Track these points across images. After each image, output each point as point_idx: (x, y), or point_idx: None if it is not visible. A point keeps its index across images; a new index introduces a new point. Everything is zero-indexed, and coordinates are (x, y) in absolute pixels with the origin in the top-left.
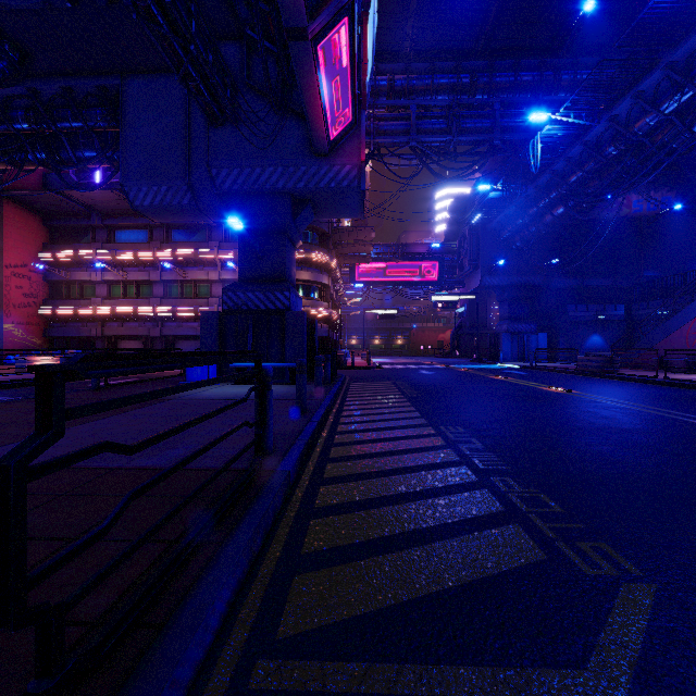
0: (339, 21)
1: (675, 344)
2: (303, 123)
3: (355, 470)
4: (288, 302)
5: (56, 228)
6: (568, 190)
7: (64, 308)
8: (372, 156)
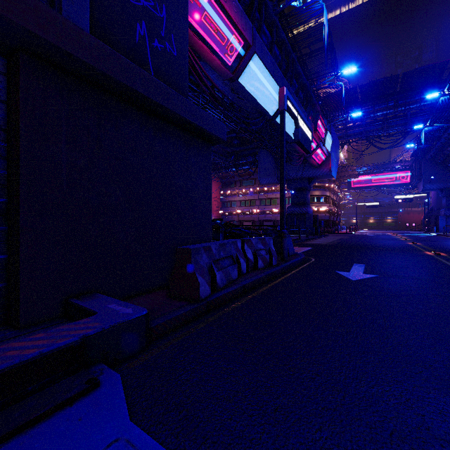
0: (317, 150)
1: None
2: None
3: (313, 241)
4: (307, 211)
5: (223, 183)
6: None
7: (227, 211)
8: (346, 143)
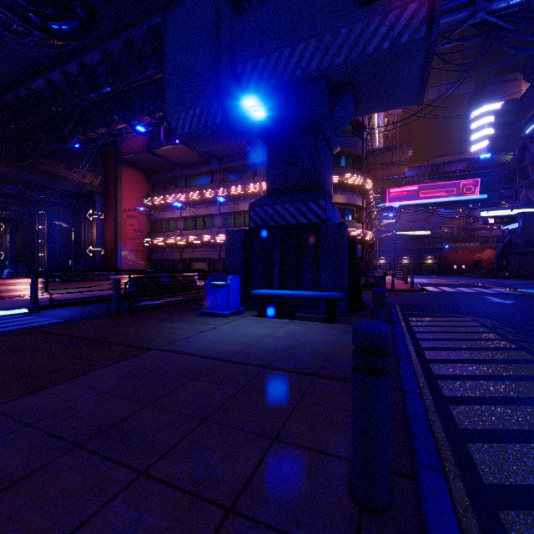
0: None
1: None
2: None
3: None
4: (324, 213)
5: (154, 182)
6: None
7: (158, 239)
8: None
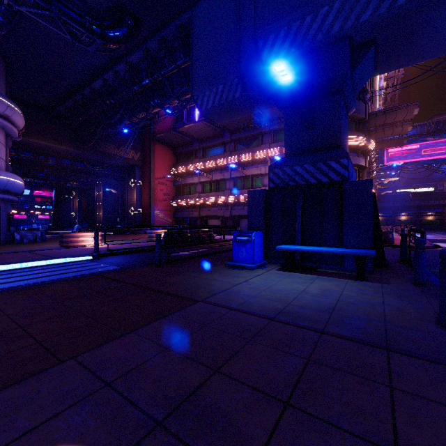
0: None
1: None
2: None
3: None
4: (346, 171)
5: (178, 154)
6: None
7: (181, 200)
8: None
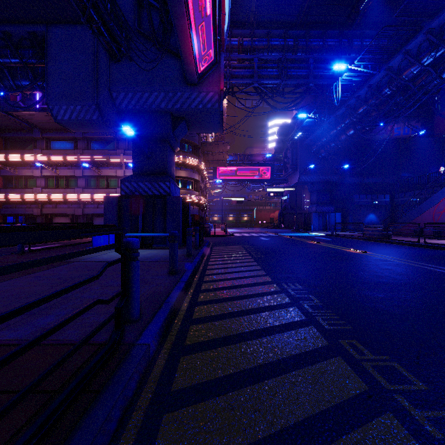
0: None
1: (426, 219)
2: (179, 61)
3: (214, 333)
4: (169, 190)
5: (8, 139)
6: (357, 118)
7: (14, 194)
8: (228, 92)
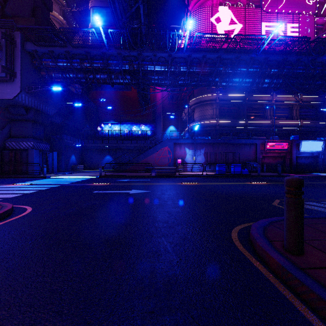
0: None
1: (150, 161)
2: None
3: None
4: None
5: None
6: (134, 70)
7: None
8: None
